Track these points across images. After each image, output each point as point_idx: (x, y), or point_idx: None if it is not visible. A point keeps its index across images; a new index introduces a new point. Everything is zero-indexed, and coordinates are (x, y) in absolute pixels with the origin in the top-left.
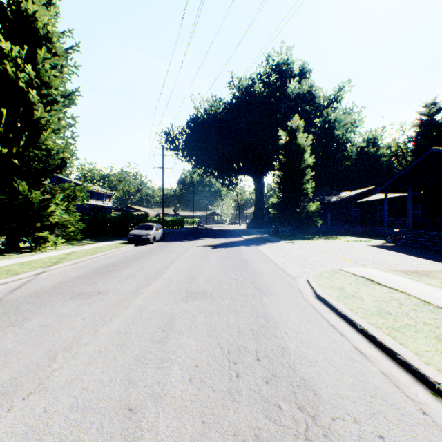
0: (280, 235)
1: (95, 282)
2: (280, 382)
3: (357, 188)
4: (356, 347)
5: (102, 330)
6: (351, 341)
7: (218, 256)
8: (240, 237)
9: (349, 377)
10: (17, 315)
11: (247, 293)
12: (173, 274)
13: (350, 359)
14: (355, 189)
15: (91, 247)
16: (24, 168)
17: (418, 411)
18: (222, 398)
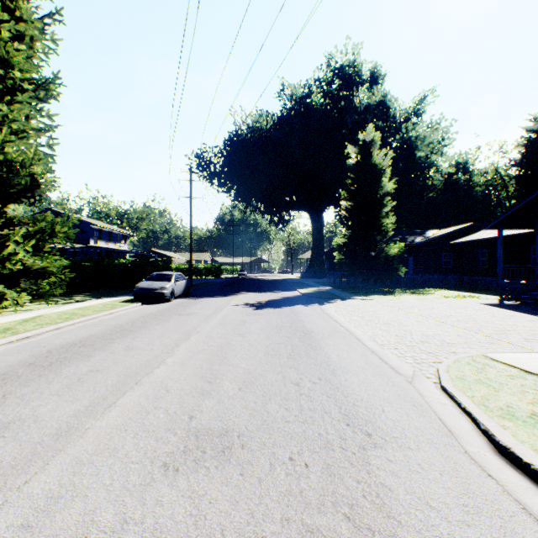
0: (347, 288)
1: (8, 393)
2: None
3: (443, 227)
4: None
5: None
6: None
7: (263, 324)
8: (295, 290)
9: None
10: None
11: (328, 437)
12: (175, 368)
13: None
14: (441, 228)
15: (74, 307)
16: None
17: None
18: None
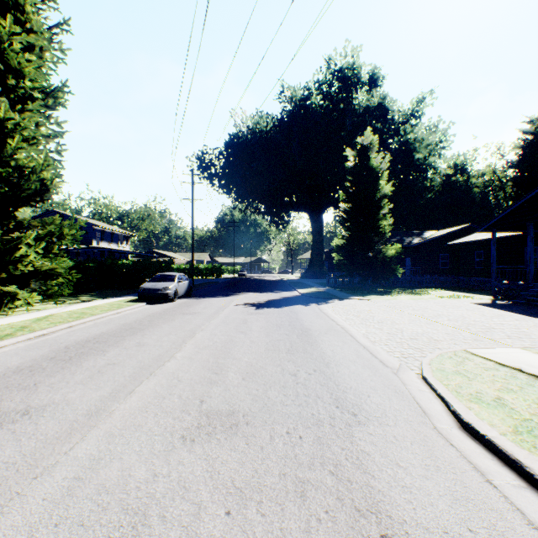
0: (346, 288)
1: (38, 383)
2: None
3: (442, 228)
4: None
5: None
6: None
7: (264, 323)
8: (294, 290)
9: None
10: None
11: (319, 416)
12: (185, 361)
13: None
14: (439, 229)
15: (82, 307)
16: None
17: None
18: None
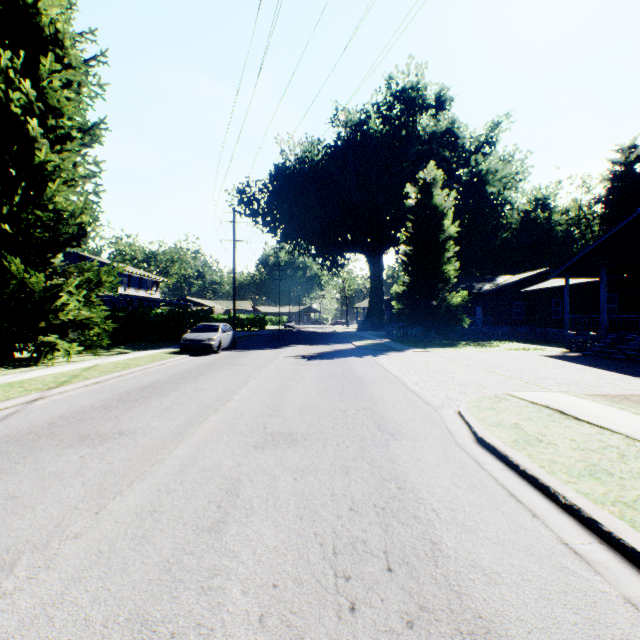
0: (407, 341)
1: (118, 416)
2: (436, 624)
3: (520, 272)
4: (565, 541)
5: (112, 506)
6: (553, 529)
7: (316, 372)
8: (349, 343)
9: (568, 612)
10: None
11: (363, 435)
12: (244, 402)
13: (560, 569)
14: (517, 273)
15: (123, 359)
16: (20, 239)
17: None
18: None
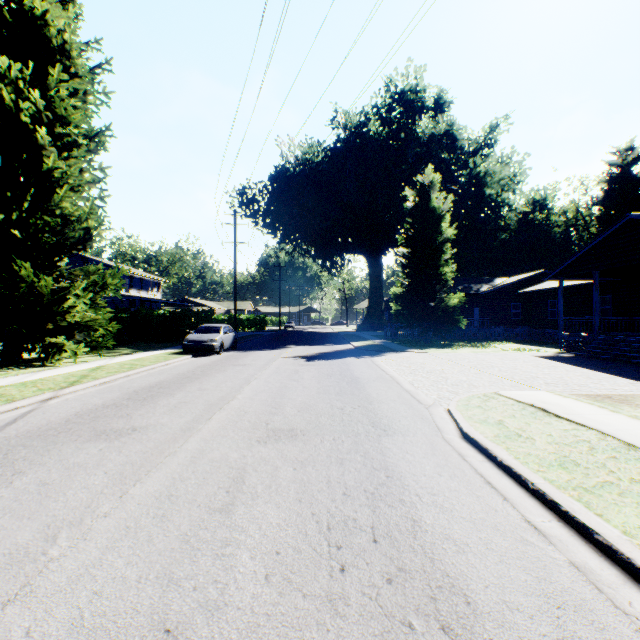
0: (405, 341)
1: (130, 414)
2: (411, 581)
3: (518, 273)
4: (529, 519)
5: (133, 491)
6: (519, 510)
7: (315, 373)
8: (348, 344)
9: (521, 572)
10: (5, 467)
11: (358, 431)
12: (246, 401)
13: (520, 540)
14: (515, 274)
15: (128, 359)
16: (29, 243)
17: (636, 635)
18: (316, 611)
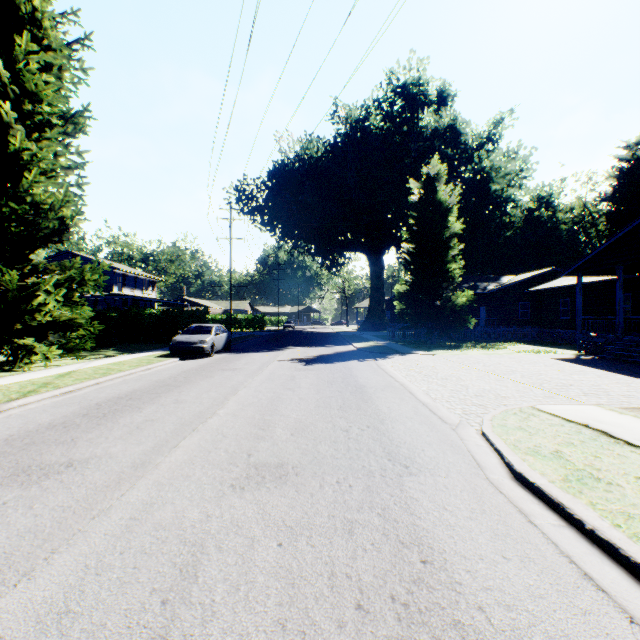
0: (410, 342)
1: (75, 438)
2: None
3: (523, 271)
4: None
5: (6, 602)
6: None
7: (314, 379)
8: (349, 345)
9: None
10: None
11: (370, 468)
12: (228, 418)
13: None
14: (520, 272)
15: (107, 363)
16: None
17: None
18: None
